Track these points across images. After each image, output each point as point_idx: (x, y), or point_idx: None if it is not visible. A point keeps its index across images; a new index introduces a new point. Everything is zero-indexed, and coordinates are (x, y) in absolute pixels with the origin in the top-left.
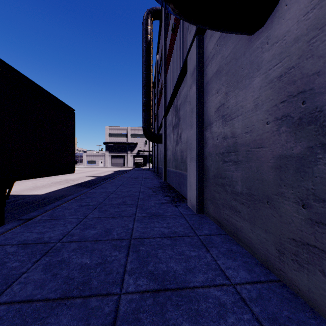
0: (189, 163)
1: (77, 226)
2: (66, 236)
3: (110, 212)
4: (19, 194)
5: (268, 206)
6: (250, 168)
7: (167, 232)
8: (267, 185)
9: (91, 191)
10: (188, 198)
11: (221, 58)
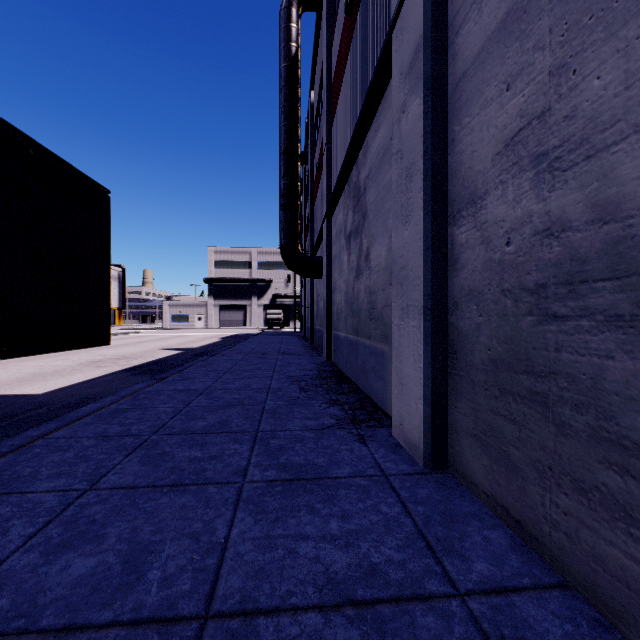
0: (397, 321)
1: (42, 534)
2: None
3: (174, 461)
4: None
5: None
6: None
7: (343, 567)
8: None
9: (154, 387)
10: (395, 418)
11: None
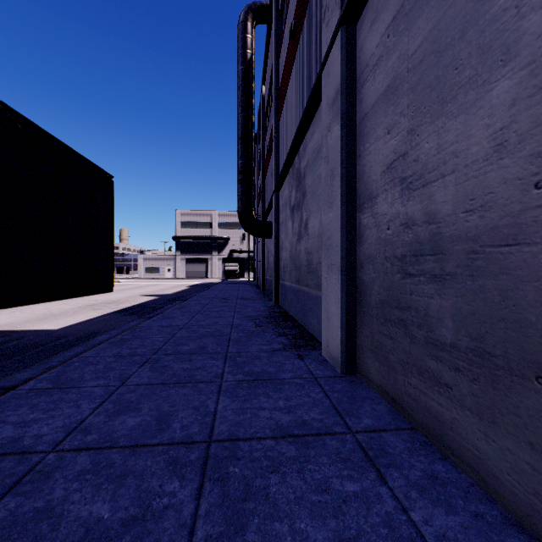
0: (325, 275)
1: (102, 407)
2: (74, 432)
3: (173, 370)
4: (15, 330)
5: (540, 387)
6: (482, 293)
7: (286, 421)
8: (536, 337)
9: (145, 324)
10: (324, 343)
11: (399, 60)
